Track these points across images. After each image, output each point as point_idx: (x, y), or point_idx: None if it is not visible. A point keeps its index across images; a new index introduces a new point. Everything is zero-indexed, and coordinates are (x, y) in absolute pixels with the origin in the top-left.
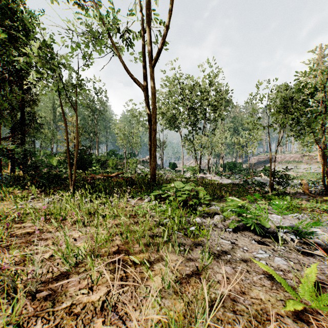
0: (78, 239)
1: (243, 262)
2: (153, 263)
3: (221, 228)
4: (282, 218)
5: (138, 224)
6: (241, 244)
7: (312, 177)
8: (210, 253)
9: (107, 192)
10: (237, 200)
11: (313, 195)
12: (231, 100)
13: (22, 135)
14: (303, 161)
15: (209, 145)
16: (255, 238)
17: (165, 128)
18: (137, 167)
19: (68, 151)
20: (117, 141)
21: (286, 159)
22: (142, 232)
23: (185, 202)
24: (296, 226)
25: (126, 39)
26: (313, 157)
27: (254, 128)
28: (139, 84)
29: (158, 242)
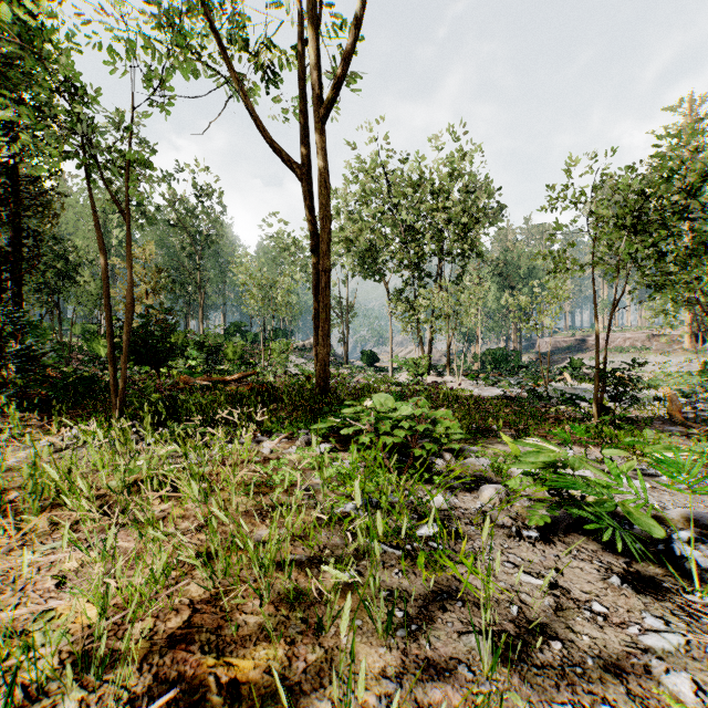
0: (72, 577)
1: (611, 678)
2: (299, 691)
3: (504, 526)
4: (650, 487)
5: (272, 516)
6: (578, 590)
7: (678, 382)
8: (499, 649)
9: (207, 420)
10: (549, 448)
11: (694, 424)
12: (498, 212)
13: (15, 285)
14: (653, 348)
15: (451, 311)
16: (611, 560)
17: (353, 274)
18: (291, 360)
19: (109, 318)
20: (245, 301)
21: (616, 344)
22: (278, 547)
23: (401, 444)
24: (706, 516)
25: (261, 64)
26: (674, 338)
27: (560, 269)
28: (290, 163)
29: (322, 587)
